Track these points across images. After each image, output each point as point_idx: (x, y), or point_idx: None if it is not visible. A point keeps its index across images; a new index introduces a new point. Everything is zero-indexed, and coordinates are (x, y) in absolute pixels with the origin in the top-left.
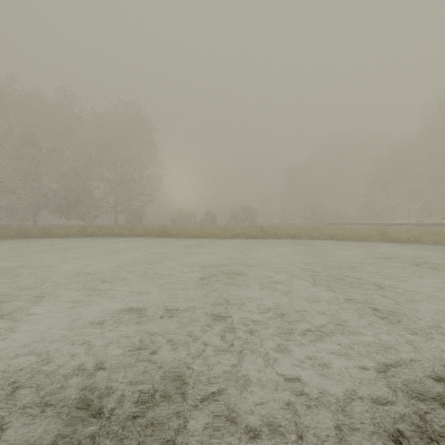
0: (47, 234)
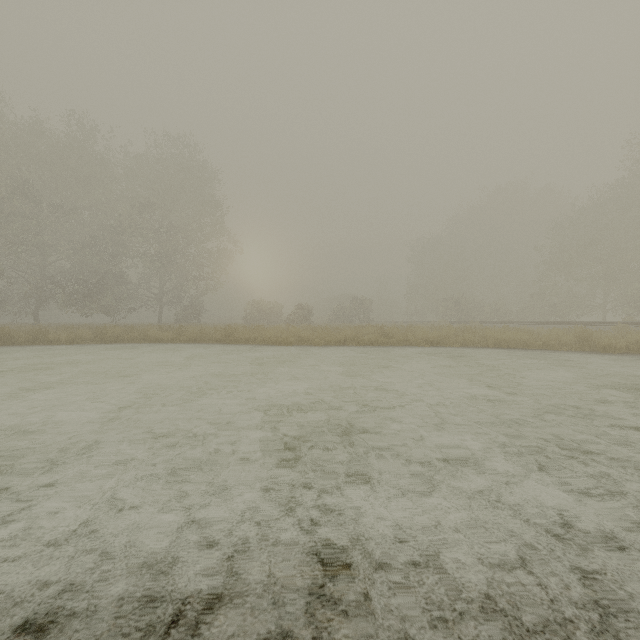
0: (42, 339)
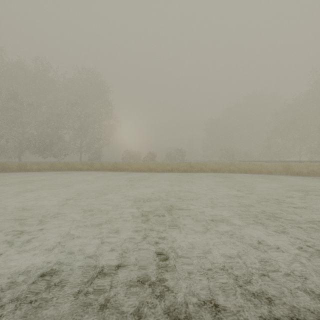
0: (24, 169)
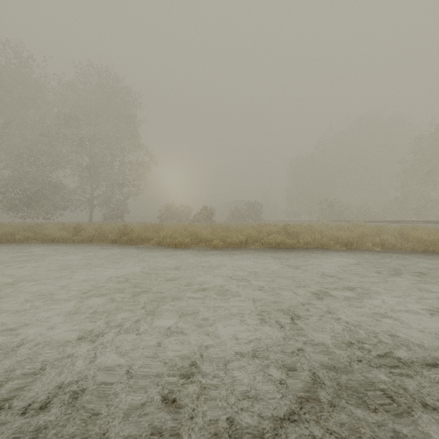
0: None
